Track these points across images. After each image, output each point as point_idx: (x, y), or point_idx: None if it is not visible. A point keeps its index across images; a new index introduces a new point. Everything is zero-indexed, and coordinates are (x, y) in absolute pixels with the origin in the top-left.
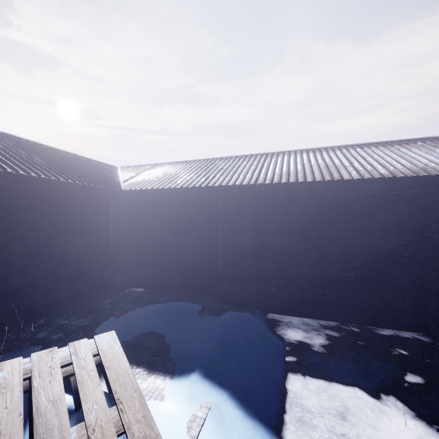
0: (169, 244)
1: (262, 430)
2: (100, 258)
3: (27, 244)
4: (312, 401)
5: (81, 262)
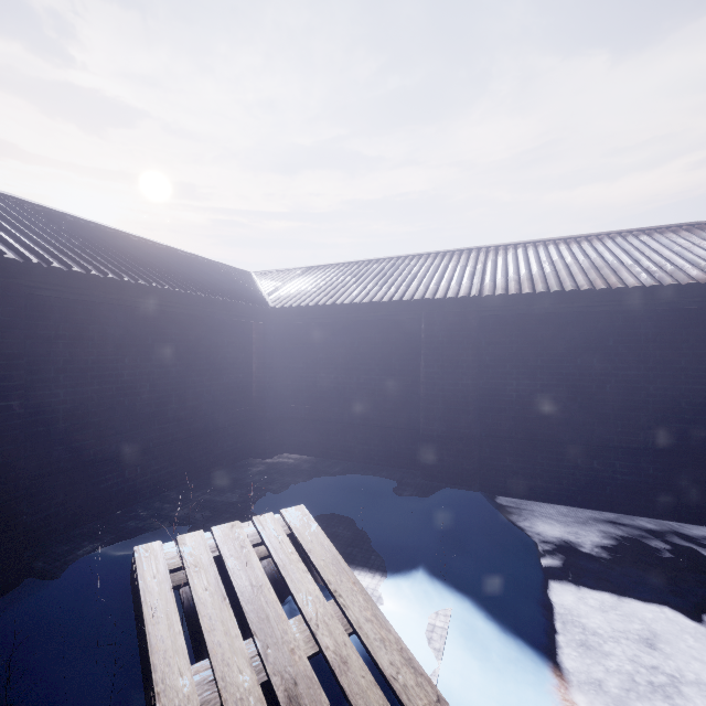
0: (340, 388)
1: (530, 652)
2: (240, 408)
3: (154, 385)
4: (594, 622)
5: (218, 413)
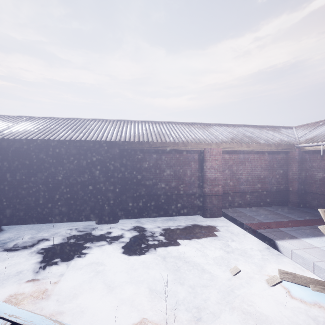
0: None
1: None
2: None
3: None
4: None
5: None
